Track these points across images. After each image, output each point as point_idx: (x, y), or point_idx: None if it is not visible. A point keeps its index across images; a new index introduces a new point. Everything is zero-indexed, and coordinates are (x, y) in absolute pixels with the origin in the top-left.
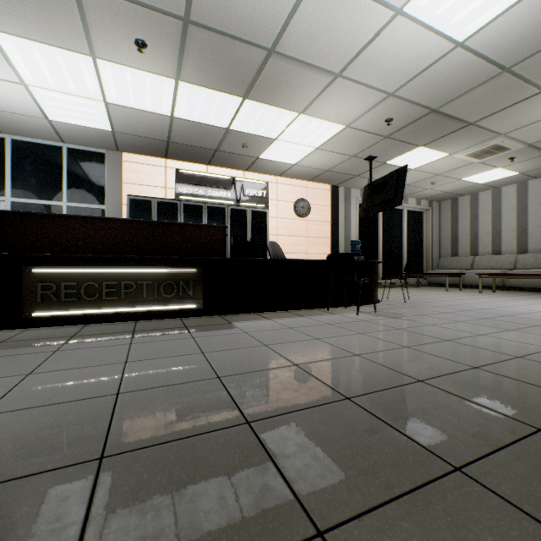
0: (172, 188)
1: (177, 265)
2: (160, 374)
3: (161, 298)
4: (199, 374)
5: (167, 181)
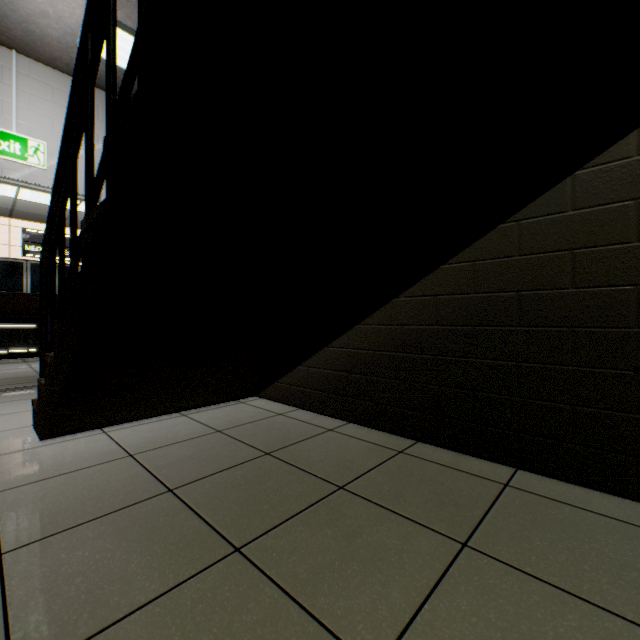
0: (17, 245)
1: (19, 321)
2: (5, 372)
3: (6, 345)
4: (27, 371)
5: (12, 239)
